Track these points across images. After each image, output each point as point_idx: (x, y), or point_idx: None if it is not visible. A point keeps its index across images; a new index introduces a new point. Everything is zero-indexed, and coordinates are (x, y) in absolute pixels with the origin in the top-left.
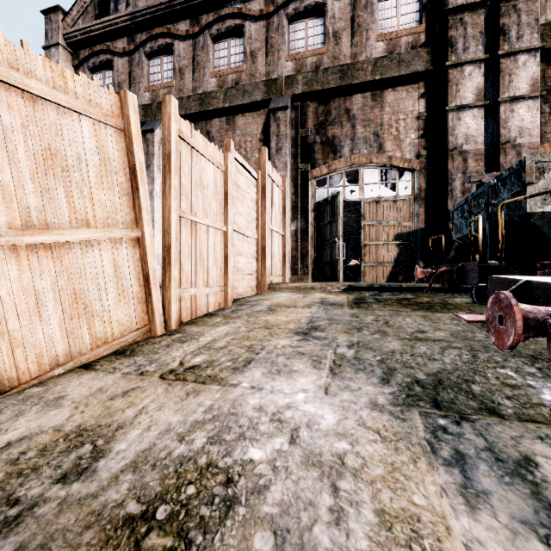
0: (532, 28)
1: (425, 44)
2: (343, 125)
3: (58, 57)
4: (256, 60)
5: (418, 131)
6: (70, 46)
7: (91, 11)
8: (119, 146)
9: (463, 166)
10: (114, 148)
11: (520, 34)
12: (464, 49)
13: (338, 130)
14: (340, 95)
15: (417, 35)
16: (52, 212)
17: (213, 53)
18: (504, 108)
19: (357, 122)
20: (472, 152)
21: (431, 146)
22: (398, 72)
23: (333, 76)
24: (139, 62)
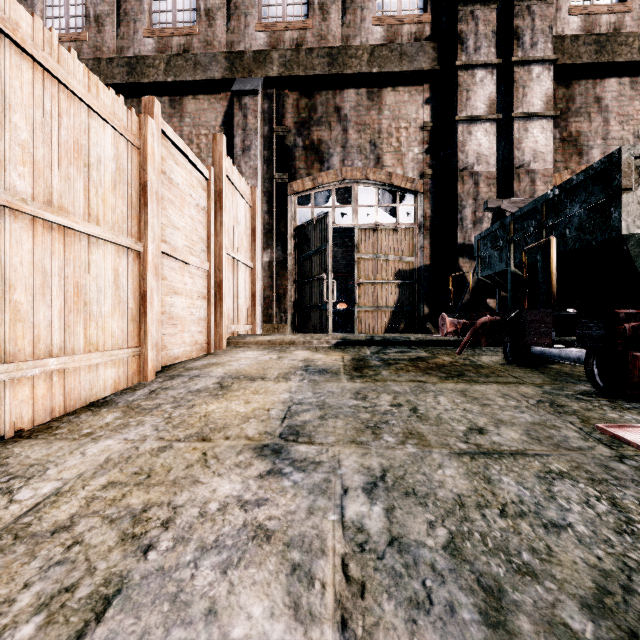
0: (546, 37)
1: (431, 38)
2: (333, 127)
3: None
4: (213, 23)
5: (423, 144)
6: None
7: None
8: None
9: (474, 191)
10: None
11: (534, 41)
12: (475, 49)
13: (326, 133)
14: (328, 88)
15: (421, 26)
16: None
17: (149, 3)
18: (518, 126)
19: (350, 125)
20: (484, 175)
21: (438, 165)
22: (399, 67)
23: (320, 60)
24: None
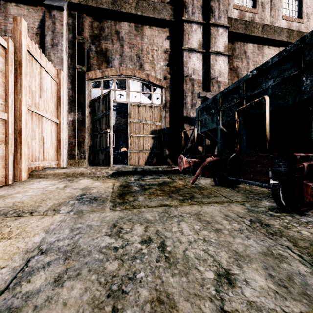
0: (225, 15)
1: (170, 3)
2: (114, 42)
3: None
4: None
5: (165, 61)
6: None
7: None
8: None
9: (192, 88)
10: None
11: (219, 16)
12: (192, 13)
13: (110, 45)
14: (112, 18)
15: None
16: None
17: None
18: (212, 57)
19: (125, 43)
20: (196, 81)
21: (173, 73)
22: (153, 15)
23: None
24: None
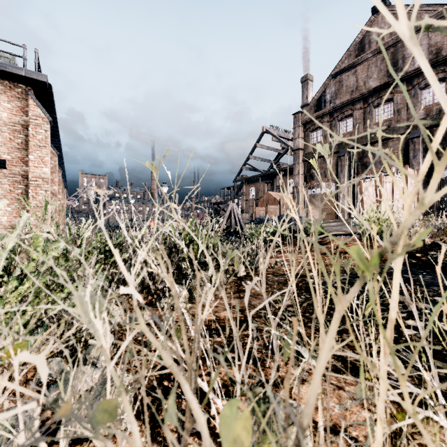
0: None
1: None
2: None
3: (299, 131)
4: (400, 113)
5: None
6: (302, 124)
7: (313, 109)
8: (374, 190)
9: None
10: (373, 190)
11: None
12: None
13: None
14: None
15: None
16: (368, 204)
17: (374, 114)
18: None
19: None
20: None
21: None
22: None
23: None
24: (335, 125)
